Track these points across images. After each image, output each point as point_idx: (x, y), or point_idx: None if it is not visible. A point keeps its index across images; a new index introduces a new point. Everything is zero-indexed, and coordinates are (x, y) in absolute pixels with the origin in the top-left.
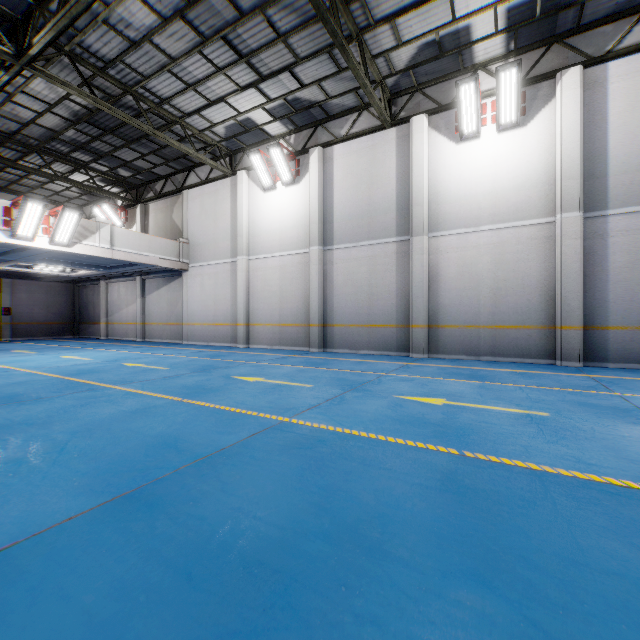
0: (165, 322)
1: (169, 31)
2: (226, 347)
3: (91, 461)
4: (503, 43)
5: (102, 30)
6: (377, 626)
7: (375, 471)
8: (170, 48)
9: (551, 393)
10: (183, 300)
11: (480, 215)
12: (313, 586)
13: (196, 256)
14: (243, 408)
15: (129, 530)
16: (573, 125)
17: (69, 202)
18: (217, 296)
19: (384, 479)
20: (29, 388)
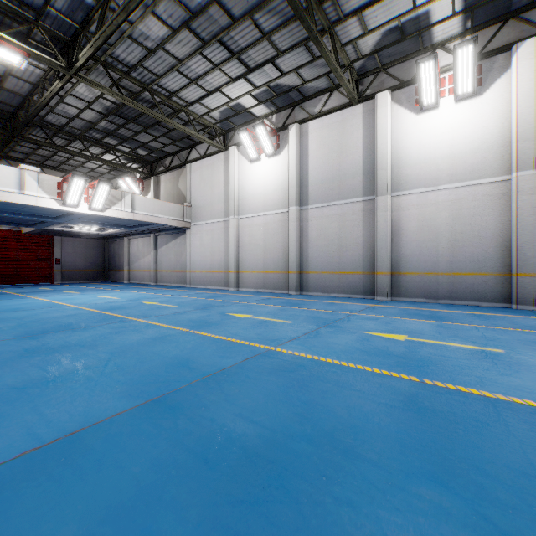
0: (172, 269)
1: (177, 39)
2: (220, 290)
3: (127, 374)
4: (460, 23)
5: (127, 43)
6: (352, 508)
7: (347, 391)
8: (178, 52)
9: (505, 333)
10: (186, 252)
11: (438, 176)
12: (300, 475)
13: (196, 216)
14: (237, 338)
15: (159, 425)
16: (528, 92)
17: (101, 176)
18: (213, 248)
19: (355, 398)
20: (77, 319)
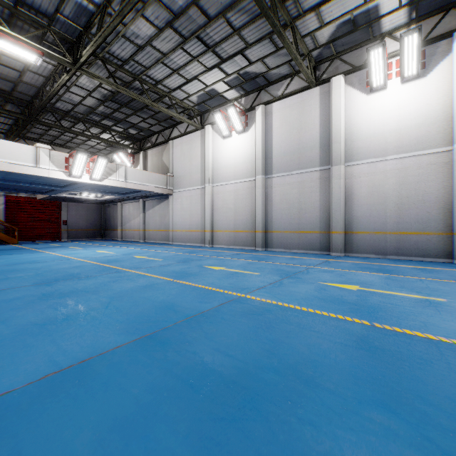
0: (158, 229)
1: (162, 36)
2: (197, 246)
3: (124, 315)
4: (406, 14)
5: (121, 41)
6: (313, 427)
7: (307, 332)
8: (163, 47)
9: (447, 284)
10: (169, 214)
11: (387, 148)
12: (269, 399)
13: (178, 185)
14: (213, 287)
15: (152, 356)
16: None
17: (99, 152)
18: (191, 211)
19: (314, 338)
20: (82, 270)
